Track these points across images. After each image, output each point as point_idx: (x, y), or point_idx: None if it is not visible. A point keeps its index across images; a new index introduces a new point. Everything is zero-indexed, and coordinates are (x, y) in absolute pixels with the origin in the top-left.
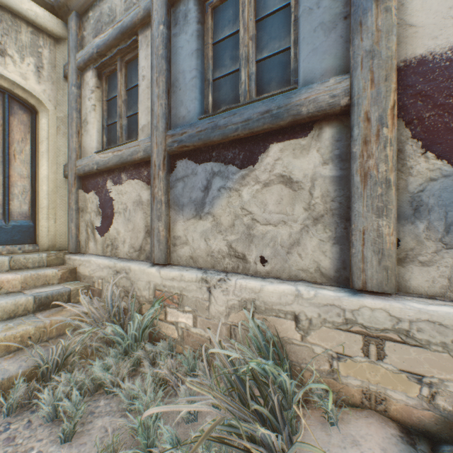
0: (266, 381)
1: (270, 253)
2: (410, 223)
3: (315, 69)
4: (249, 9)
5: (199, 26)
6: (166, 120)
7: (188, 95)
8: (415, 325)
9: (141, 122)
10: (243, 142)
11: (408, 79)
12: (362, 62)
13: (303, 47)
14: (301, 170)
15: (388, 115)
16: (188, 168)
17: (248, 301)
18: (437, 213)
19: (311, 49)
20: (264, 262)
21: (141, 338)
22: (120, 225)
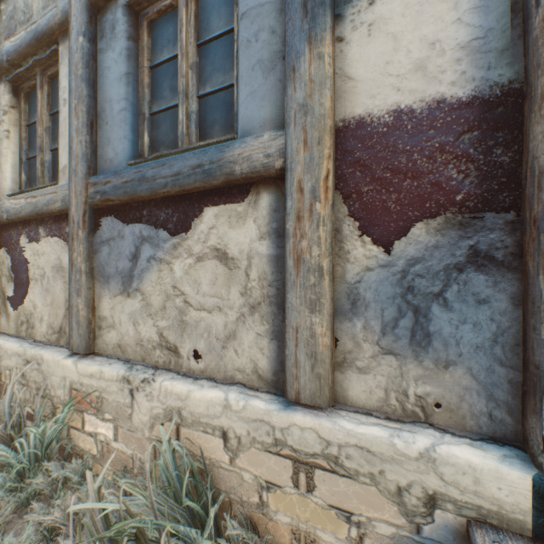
0: (159, 535)
1: (205, 346)
2: (348, 319)
3: (253, 117)
4: (189, 29)
5: (130, 43)
6: (88, 163)
7: (116, 132)
8: (344, 451)
9: (62, 161)
10: (177, 201)
11: (347, 143)
12: (295, 118)
13: (241, 87)
14: (237, 243)
15: (322, 187)
16: (115, 228)
17: (174, 410)
18: (374, 310)
19: (249, 91)
20: (200, 356)
21: (44, 458)
22: (37, 296)
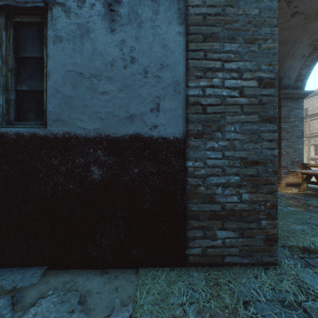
0: None
1: None
2: None
3: None
4: None
5: None
6: None
7: None
8: None
9: None
10: None
11: None
12: None
13: None
14: None
15: None
16: None
17: None
18: None
19: None
20: None
21: None
22: None
